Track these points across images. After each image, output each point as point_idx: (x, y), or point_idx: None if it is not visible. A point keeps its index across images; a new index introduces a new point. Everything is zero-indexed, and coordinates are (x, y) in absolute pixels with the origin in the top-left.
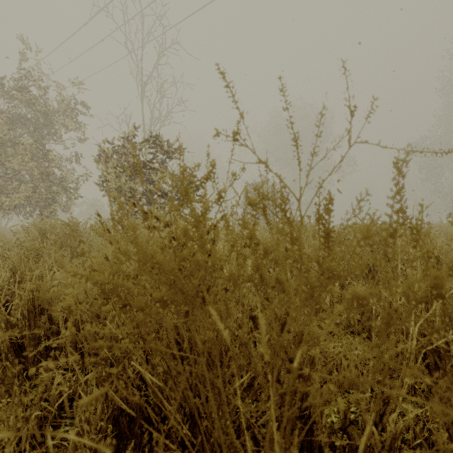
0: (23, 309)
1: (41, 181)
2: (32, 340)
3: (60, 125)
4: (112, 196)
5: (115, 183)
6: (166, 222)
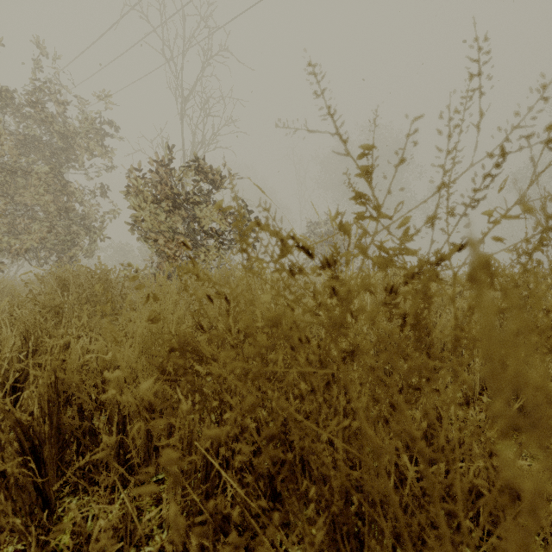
0: (40, 398)
1: (58, 219)
2: (55, 446)
3: (82, 149)
4: (213, 210)
5: (152, 221)
6: (324, 259)
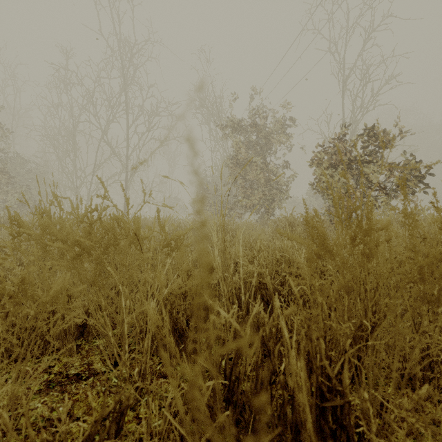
0: None
1: (266, 187)
2: None
3: (277, 142)
4: None
5: None
6: None
